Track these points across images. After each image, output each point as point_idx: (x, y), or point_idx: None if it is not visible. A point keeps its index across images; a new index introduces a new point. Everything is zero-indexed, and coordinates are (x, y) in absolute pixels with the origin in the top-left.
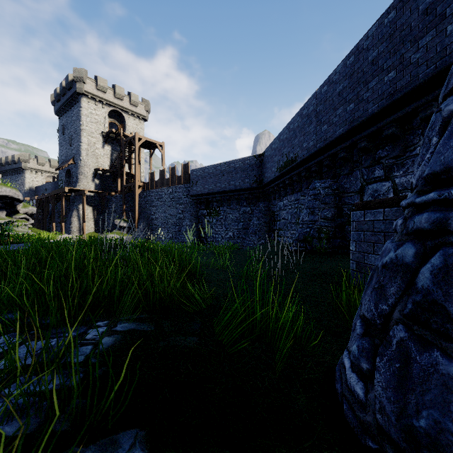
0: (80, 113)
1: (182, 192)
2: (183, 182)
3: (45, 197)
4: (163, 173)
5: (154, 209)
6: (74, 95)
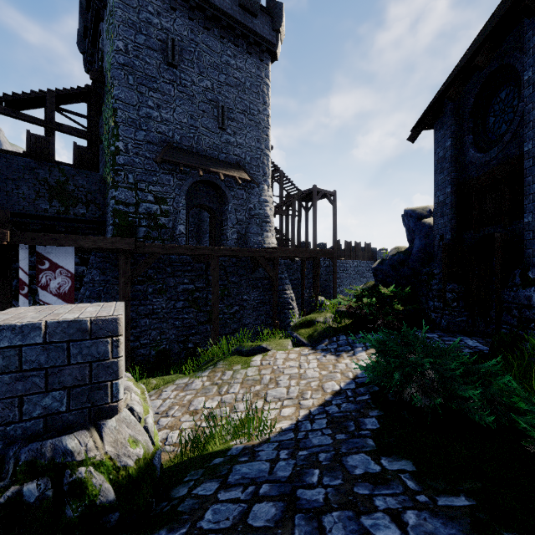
0: (268, 90)
1: (365, 267)
2: (367, 258)
3: (217, 254)
4: (349, 245)
5: (339, 281)
6: (261, 42)
